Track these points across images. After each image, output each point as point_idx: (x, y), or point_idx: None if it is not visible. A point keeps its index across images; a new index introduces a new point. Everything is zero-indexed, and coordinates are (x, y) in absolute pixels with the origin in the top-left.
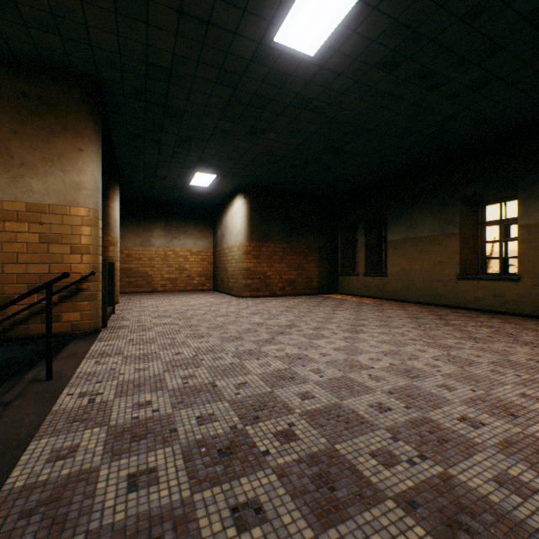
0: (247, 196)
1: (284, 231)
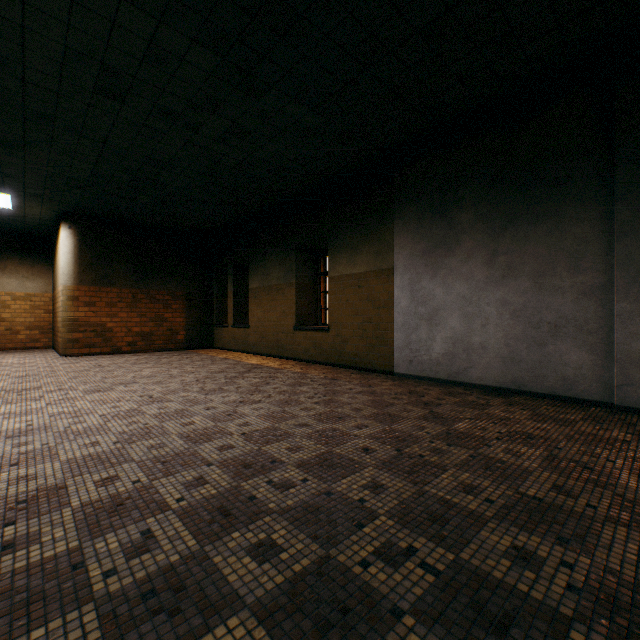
0: (74, 226)
1: (135, 272)
